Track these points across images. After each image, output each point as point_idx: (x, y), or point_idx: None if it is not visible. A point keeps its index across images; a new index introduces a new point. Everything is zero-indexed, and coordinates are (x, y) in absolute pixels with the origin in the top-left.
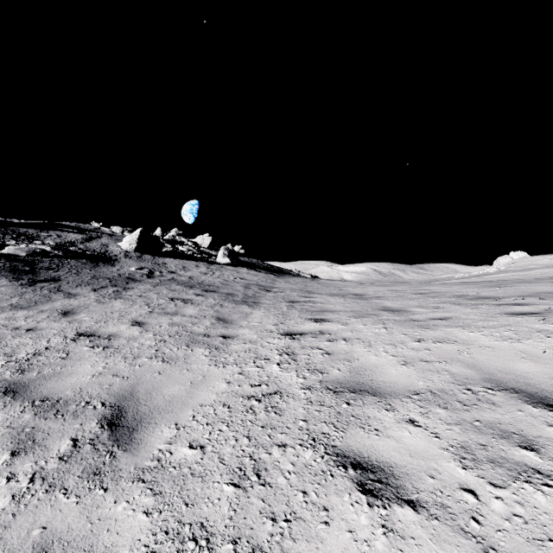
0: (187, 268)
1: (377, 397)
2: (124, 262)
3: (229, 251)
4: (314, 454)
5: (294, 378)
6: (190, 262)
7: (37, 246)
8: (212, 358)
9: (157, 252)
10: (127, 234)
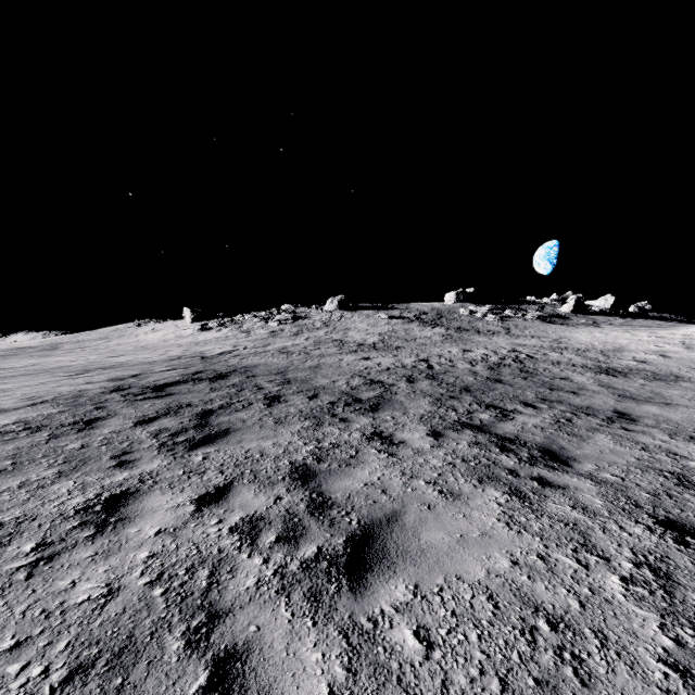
0: (610, 320)
1: (690, 327)
2: (573, 318)
3: (638, 308)
4: (675, 330)
5: (675, 328)
6: (608, 317)
7: (537, 313)
8: (654, 330)
9: (584, 313)
10: (554, 303)
